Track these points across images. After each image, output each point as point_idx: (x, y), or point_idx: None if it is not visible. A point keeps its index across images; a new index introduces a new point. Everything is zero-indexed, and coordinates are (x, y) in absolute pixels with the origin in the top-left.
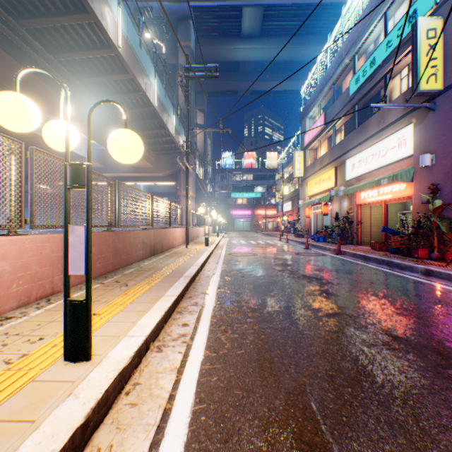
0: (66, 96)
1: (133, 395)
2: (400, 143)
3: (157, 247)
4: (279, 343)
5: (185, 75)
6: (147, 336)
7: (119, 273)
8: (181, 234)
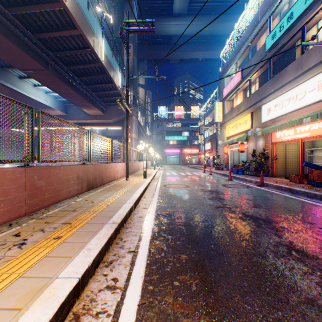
0: None
1: None
2: (321, 84)
3: (96, 181)
4: None
5: (125, 29)
6: None
7: (35, 217)
8: (122, 167)
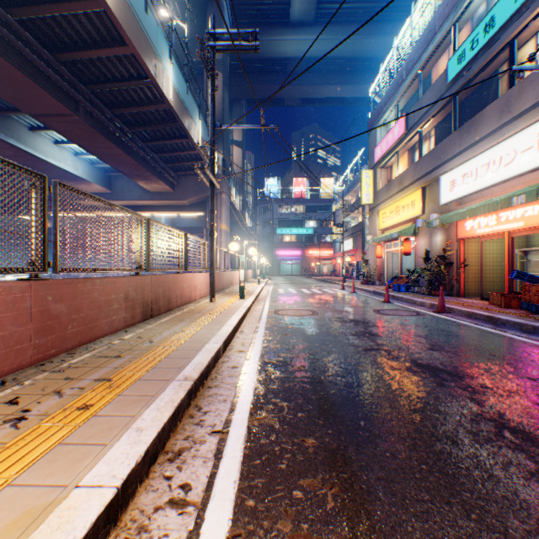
0: None
1: None
2: None
3: (158, 304)
4: None
5: (209, 44)
6: None
7: (48, 368)
8: (204, 281)
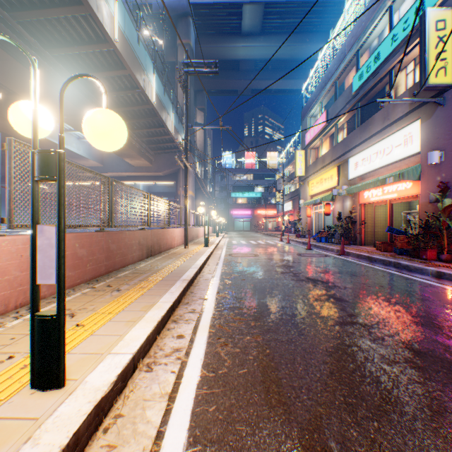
0: (33, 69)
1: (112, 433)
2: (406, 140)
3: (154, 248)
4: (286, 360)
5: (184, 70)
6: (134, 354)
7: (112, 276)
8: (180, 234)
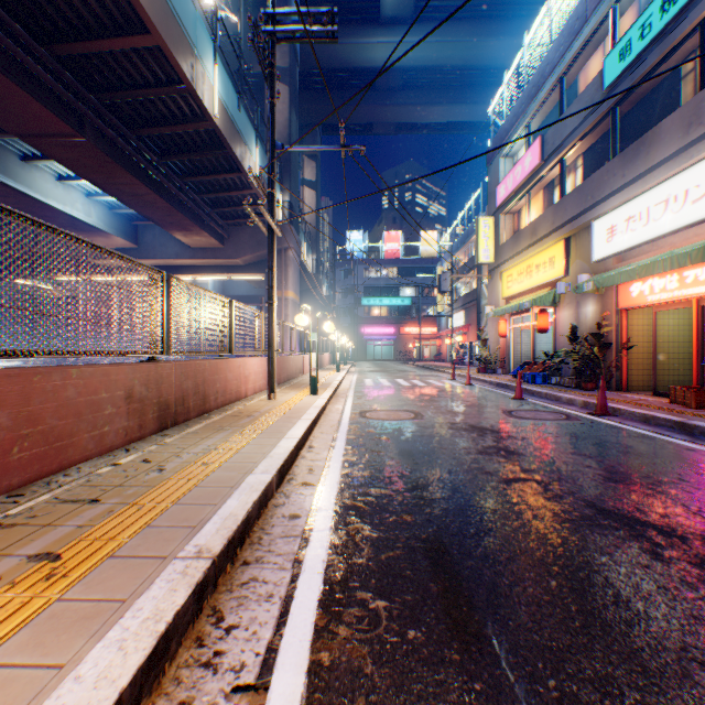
0: None
1: None
2: None
3: (185, 404)
4: None
5: (266, 29)
6: None
7: None
8: (260, 368)
